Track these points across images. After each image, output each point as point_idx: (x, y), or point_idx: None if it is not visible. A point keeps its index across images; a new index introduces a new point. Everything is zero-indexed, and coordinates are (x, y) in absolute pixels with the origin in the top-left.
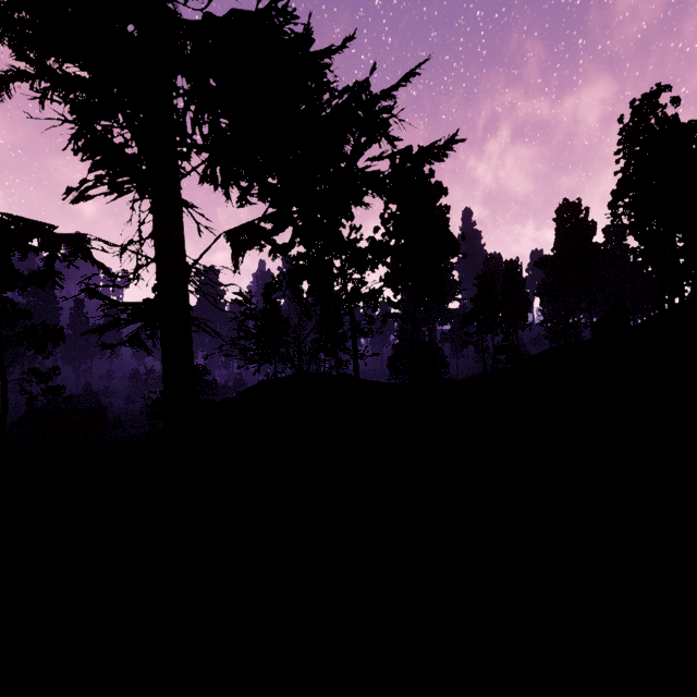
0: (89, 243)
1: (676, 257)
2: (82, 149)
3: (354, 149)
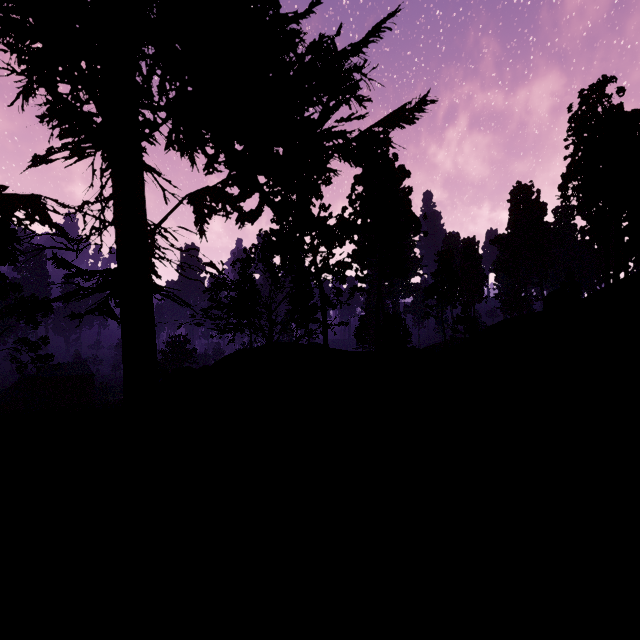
0: (44, 205)
1: (621, 235)
2: (46, 115)
3: (322, 114)
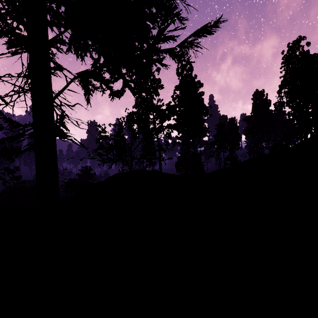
0: None
1: (309, 116)
2: None
3: (158, 32)
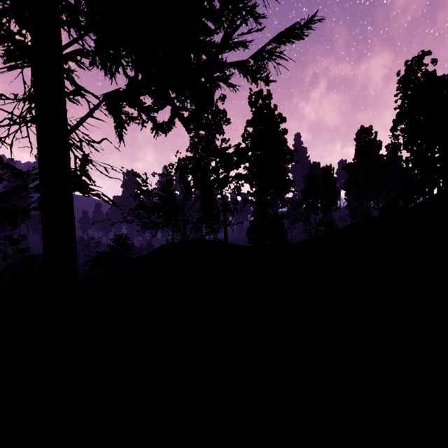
0: None
1: (435, 163)
2: None
3: (223, 37)
